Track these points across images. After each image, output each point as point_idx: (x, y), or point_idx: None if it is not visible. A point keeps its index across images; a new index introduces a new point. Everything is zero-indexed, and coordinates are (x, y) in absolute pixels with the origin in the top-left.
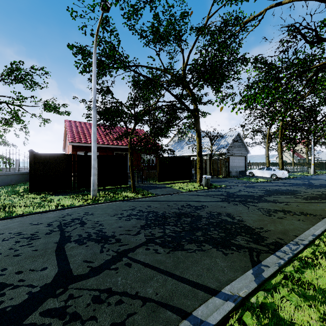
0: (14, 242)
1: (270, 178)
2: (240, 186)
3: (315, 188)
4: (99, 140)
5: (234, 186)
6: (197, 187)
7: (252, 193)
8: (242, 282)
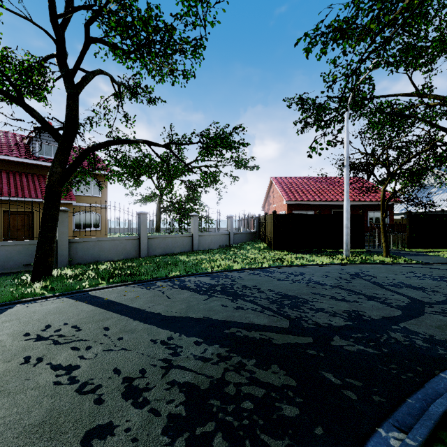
0: (335, 279)
1: None
2: None
3: None
4: (314, 197)
5: None
6: None
7: None
8: None
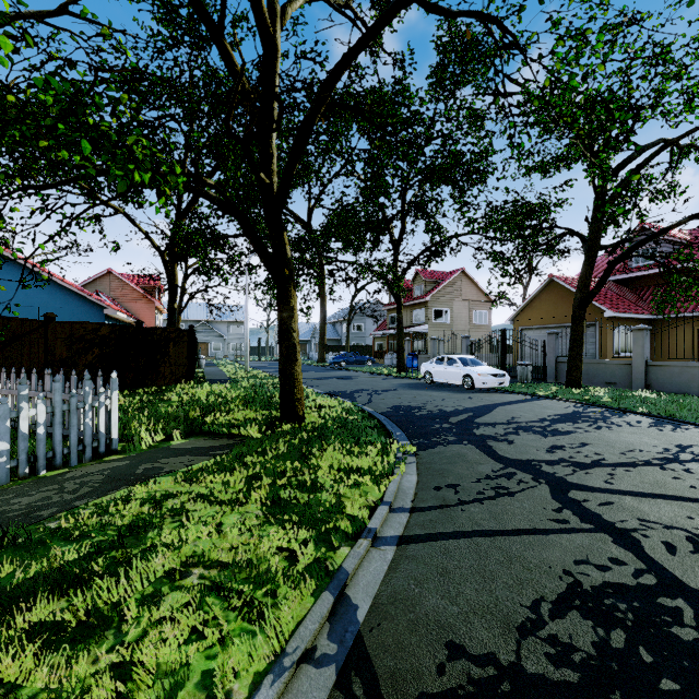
0: None
1: None
2: None
3: None
4: None
5: None
6: None
7: None
8: (371, 574)
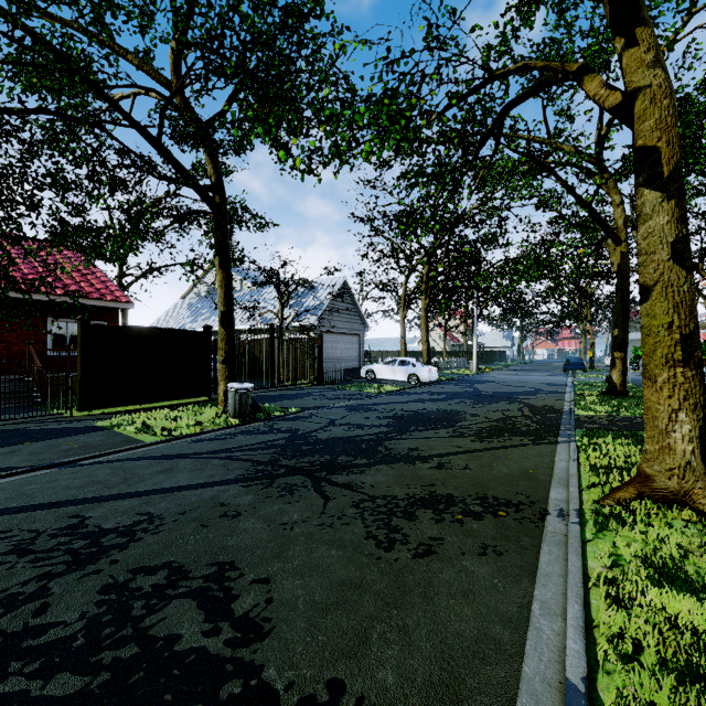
0: None
1: (406, 382)
2: (339, 407)
3: (488, 403)
4: None
5: (324, 408)
6: (211, 420)
7: (359, 431)
8: None
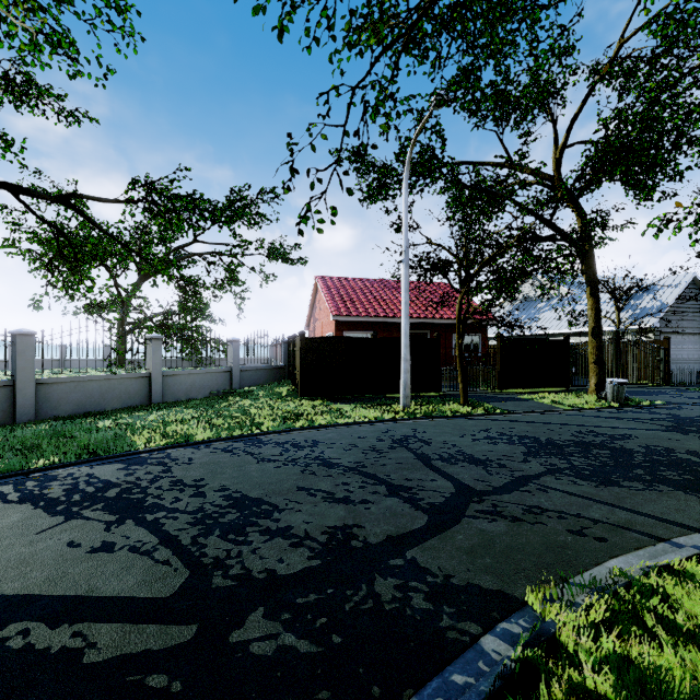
0: (362, 453)
1: None
2: None
3: None
4: (378, 310)
5: (689, 404)
6: (594, 402)
7: None
8: None
